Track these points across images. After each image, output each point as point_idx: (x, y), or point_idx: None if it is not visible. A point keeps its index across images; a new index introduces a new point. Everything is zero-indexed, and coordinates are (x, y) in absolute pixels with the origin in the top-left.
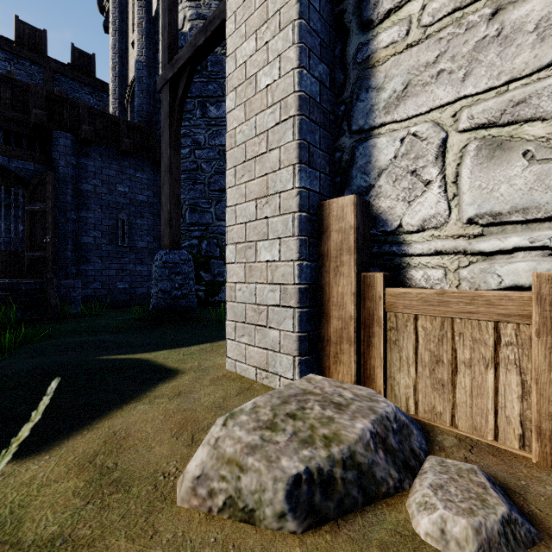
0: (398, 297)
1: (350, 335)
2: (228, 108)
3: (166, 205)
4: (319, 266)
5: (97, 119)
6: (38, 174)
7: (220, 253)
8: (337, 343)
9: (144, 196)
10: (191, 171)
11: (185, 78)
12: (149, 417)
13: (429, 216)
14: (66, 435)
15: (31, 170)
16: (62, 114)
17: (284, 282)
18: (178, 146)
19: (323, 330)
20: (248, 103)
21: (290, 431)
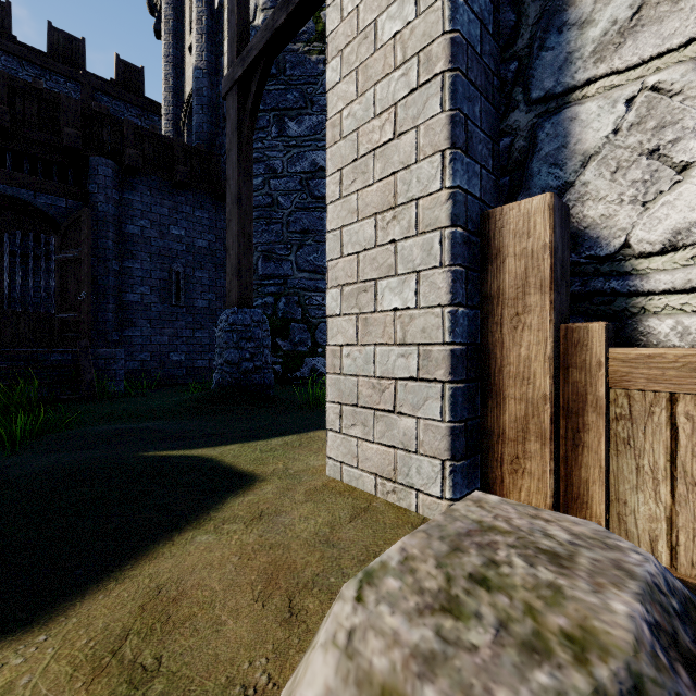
0: (634, 364)
1: (543, 428)
2: (328, 83)
3: (233, 248)
4: (483, 314)
5: (146, 141)
6: (71, 213)
7: (302, 314)
8: (518, 441)
9: (204, 241)
10: (265, 207)
11: (258, 75)
12: (215, 559)
13: (686, 223)
14: (80, 591)
15: (63, 207)
16: (101, 135)
17: (424, 341)
18: (250, 169)
19: (491, 419)
20: (362, 68)
21: (491, 620)
